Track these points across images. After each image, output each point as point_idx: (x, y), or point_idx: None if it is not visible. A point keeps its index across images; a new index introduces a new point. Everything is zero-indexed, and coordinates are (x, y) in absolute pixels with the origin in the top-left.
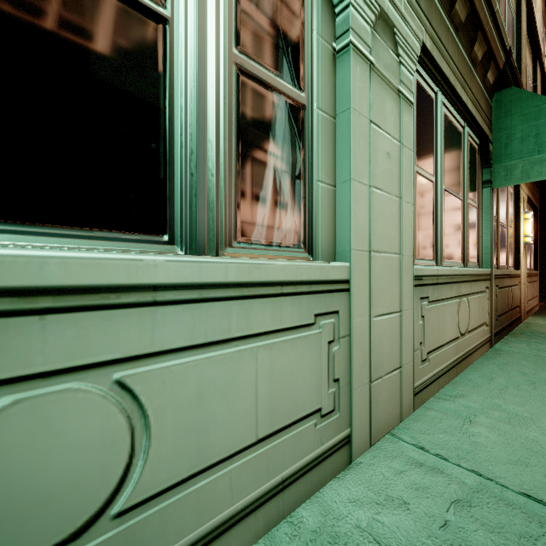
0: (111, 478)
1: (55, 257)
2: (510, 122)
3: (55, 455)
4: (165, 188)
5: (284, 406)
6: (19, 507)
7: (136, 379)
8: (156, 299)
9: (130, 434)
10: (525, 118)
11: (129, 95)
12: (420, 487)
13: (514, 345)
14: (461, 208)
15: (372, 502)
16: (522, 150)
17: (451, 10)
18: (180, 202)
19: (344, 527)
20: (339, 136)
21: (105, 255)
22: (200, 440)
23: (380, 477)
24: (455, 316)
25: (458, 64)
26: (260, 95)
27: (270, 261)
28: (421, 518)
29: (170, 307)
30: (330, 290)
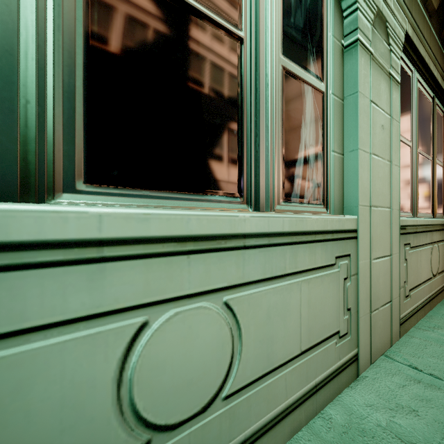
0: (222, 371)
1: (194, 215)
2: None
3: (194, 351)
4: (241, 163)
5: (317, 327)
6: (177, 385)
7: (234, 301)
8: (245, 244)
9: (231, 341)
10: None
11: (222, 96)
12: (423, 399)
13: None
14: (430, 167)
15: (385, 408)
16: None
17: (427, 0)
18: (250, 172)
19: (367, 425)
20: (347, 115)
21: (219, 213)
22: (268, 349)
23: (386, 389)
24: (429, 260)
25: (431, 45)
26: (296, 87)
27: (308, 215)
28: (432, 423)
29: (252, 250)
30: (345, 238)
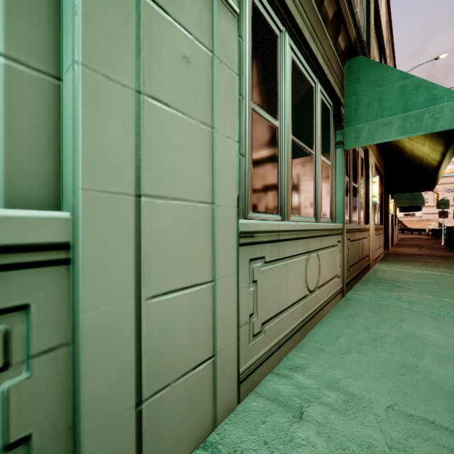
0: None
1: None
2: (359, 88)
3: None
4: None
5: None
6: None
7: None
8: None
9: None
10: (371, 84)
11: None
12: None
13: (363, 293)
14: (312, 163)
15: None
16: (368, 114)
17: None
18: None
19: None
20: None
21: None
22: None
23: None
24: (303, 274)
25: (306, 9)
26: None
27: None
28: None
29: None
30: None
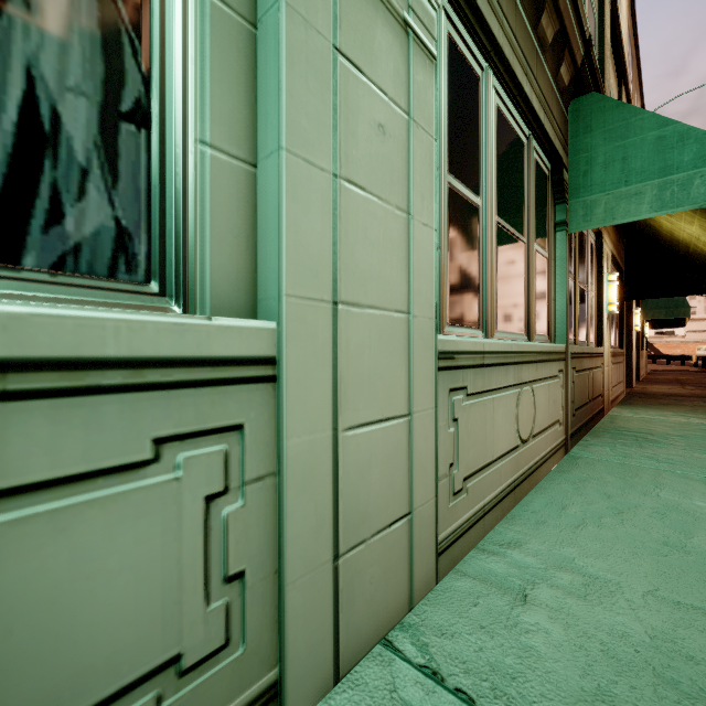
0: None
1: None
2: (590, 141)
3: None
4: None
5: (17, 698)
6: None
7: None
8: None
9: None
10: (610, 135)
11: None
12: None
13: (596, 449)
14: (524, 255)
15: None
16: (605, 180)
17: None
18: None
19: None
20: (263, 63)
21: None
22: None
23: None
24: (513, 415)
25: (518, 34)
26: None
27: None
28: None
29: None
30: (213, 380)
